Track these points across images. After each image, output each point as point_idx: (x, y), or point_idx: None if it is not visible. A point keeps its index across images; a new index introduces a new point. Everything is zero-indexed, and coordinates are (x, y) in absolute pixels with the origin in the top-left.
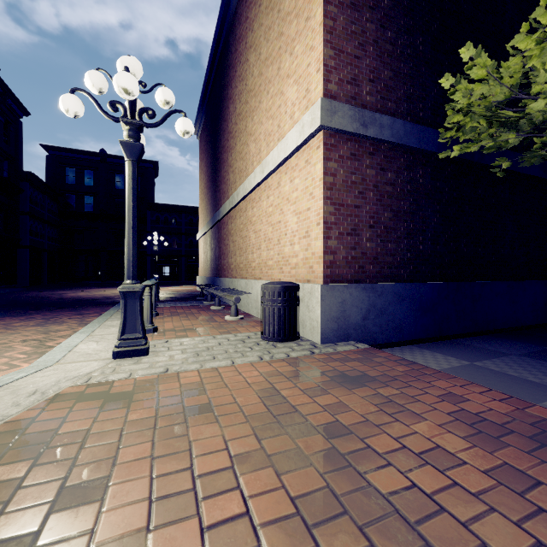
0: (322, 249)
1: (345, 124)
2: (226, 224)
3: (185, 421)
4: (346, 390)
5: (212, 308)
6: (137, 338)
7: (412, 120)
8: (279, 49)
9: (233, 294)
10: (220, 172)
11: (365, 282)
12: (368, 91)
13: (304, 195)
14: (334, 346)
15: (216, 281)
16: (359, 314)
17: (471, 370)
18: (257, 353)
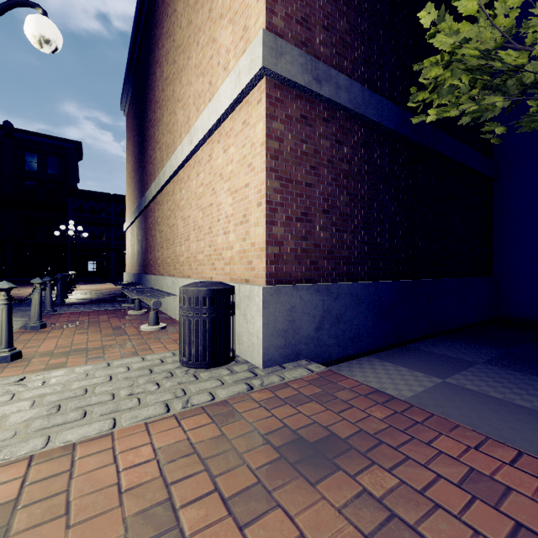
0: (264, 237)
1: (295, 73)
2: (153, 211)
3: None
4: (306, 482)
5: (130, 313)
6: None
7: (369, 89)
8: None
9: (152, 297)
10: (147, 150)
11: (318, 282)
12: (322, 41)
13: (241, 167)
14: (281, 371)
15: (142, 279)
16: (311, 323)
17: (449, 393)
18: (165, 395)
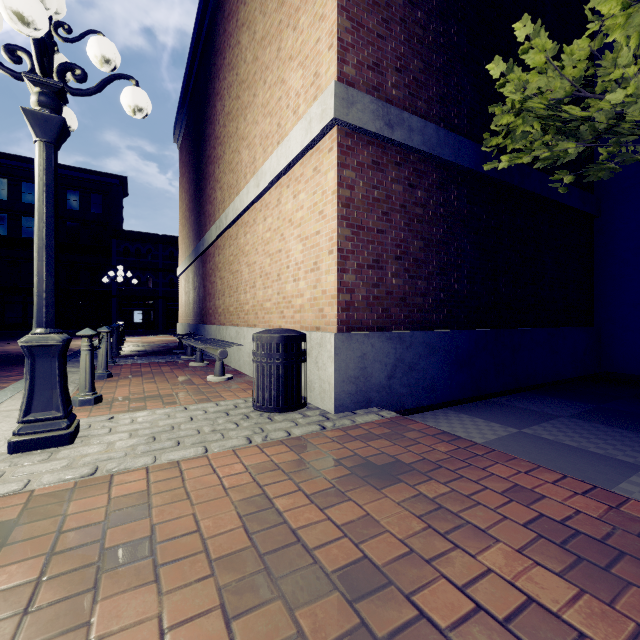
0: (336, 285)
1: (366, 121)
2: (213, 256)
3: (98, 582)
4: (373, 489)
5: (191, 365)
6: (52, 418)
7: (446, 128)
8: (279, 24)
9: (218, 346)
10: (205, 189)
11: (390, 330)
12: (394, 83)
13: (312, 214)
14: (352, 416)
15: (200, 329)
16: (383, 371)
17: (522, 441)
18: (245, 432)
